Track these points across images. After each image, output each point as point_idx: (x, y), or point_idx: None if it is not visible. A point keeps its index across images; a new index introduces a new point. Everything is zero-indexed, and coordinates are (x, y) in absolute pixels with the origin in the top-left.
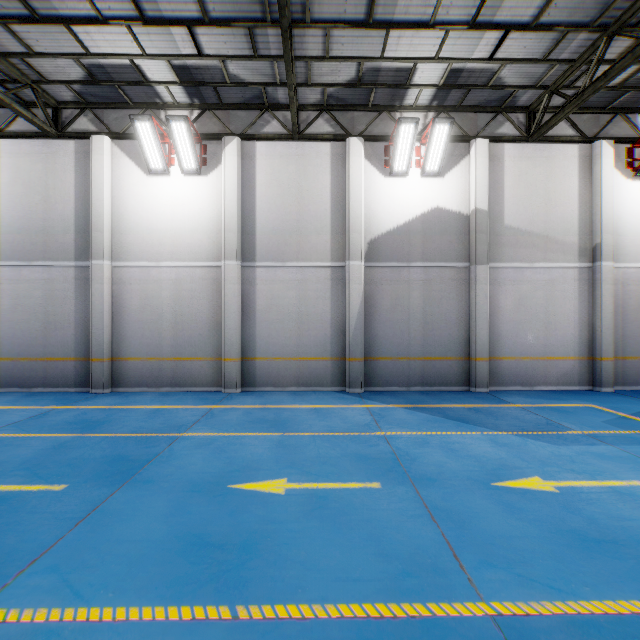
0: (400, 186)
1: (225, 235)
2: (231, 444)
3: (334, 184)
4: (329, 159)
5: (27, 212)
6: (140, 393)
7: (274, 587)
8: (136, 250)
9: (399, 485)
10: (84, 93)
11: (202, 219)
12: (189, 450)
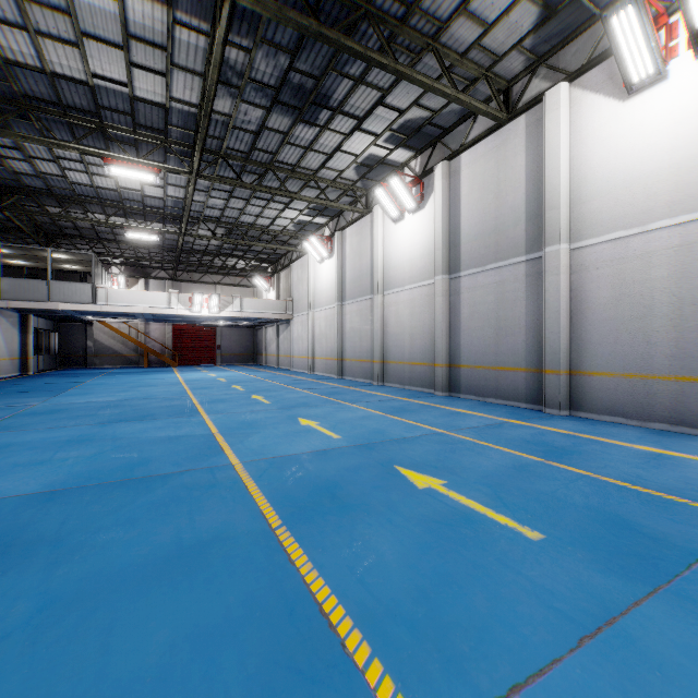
0: None
1: None
2: None
3: None
4: None
5: (480, 216)
6: (612, 424)
7: None
8: (605, 218)
9: None
10: (536, 46)
11: None
12: None
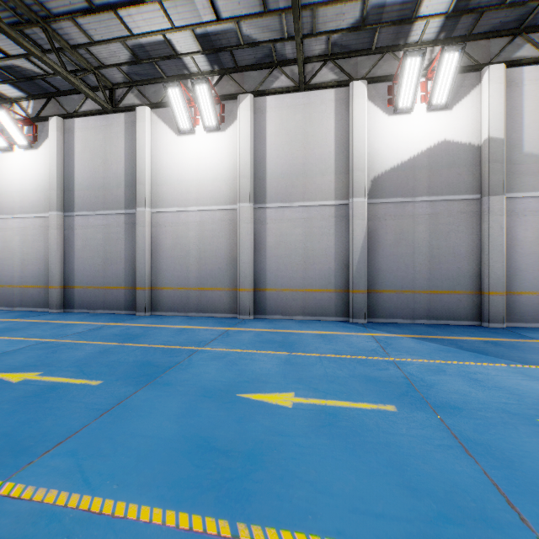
0: (404, 123)
1: (240, 181)
2: (242, 359)
3: (338, 127)
4: (333, 104)
5: (92, 173)
6: (172, 316)
7: (280, 507)
8: (169, 198)
9: (417, 410)
10: (131, 73)
11: (221, 169)
12: (205, 361)
